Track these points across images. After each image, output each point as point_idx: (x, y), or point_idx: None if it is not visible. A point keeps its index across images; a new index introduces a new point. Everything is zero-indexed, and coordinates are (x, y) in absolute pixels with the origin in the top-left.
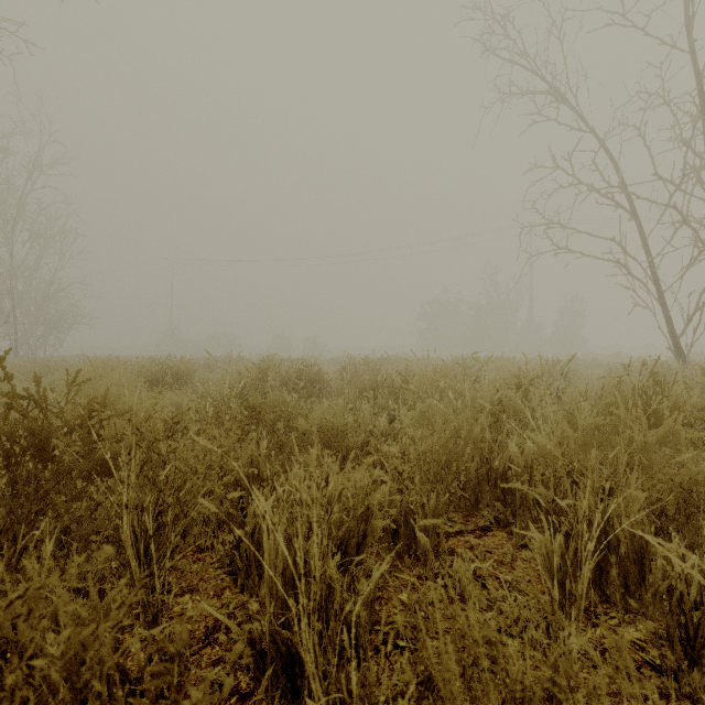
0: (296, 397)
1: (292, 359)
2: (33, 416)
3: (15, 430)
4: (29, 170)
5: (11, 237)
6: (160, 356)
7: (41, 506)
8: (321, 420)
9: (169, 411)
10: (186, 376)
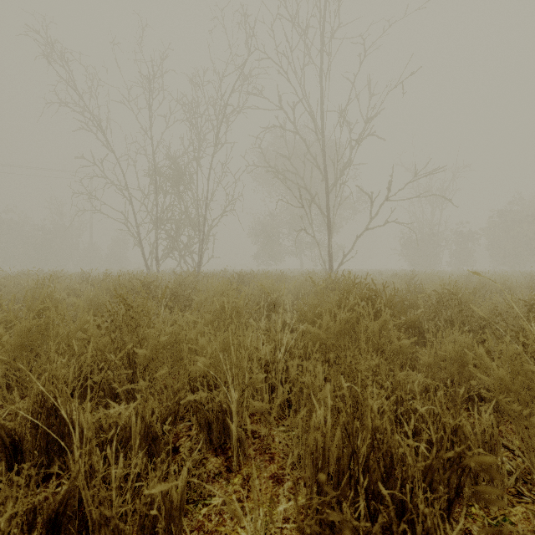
0: None
1: None
2: None
3: None
4: None
5: None
6: None
7: None
8: None
9: None
10: None
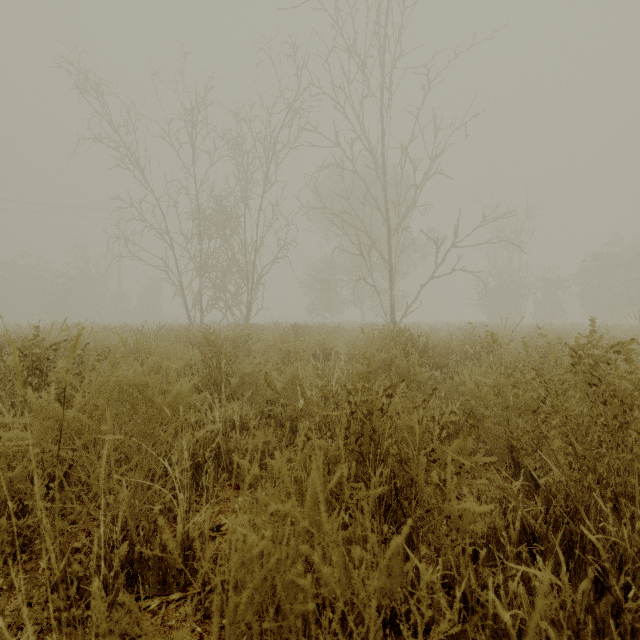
0: None
1: None
2: None
3: None
4: None
5: None
6: None
7: None
8: None
9: None
10: None
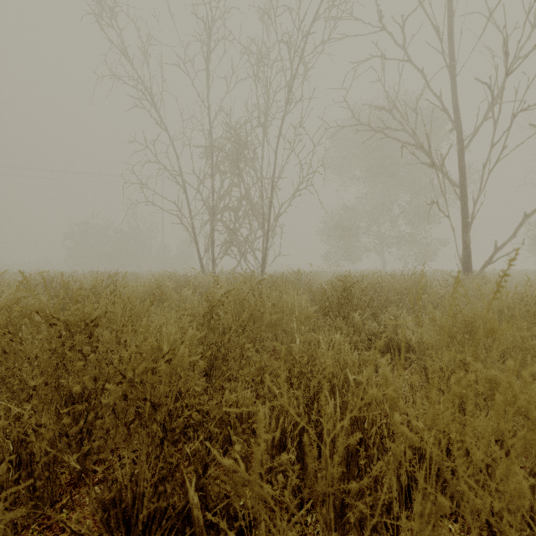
0: None
1: None
2: None
3: None
4: None
5: None
6: None
7: None
8: None
9: None
10: None
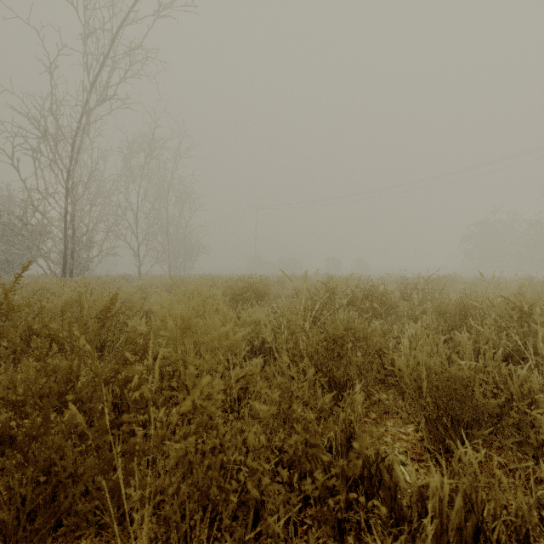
0: (376, 322)
1: (349, 278)
2: (53, 366)
3: (138, 334)
4: (176, 158)
5: (167, 201)
6: (248, 274)
7: (37, 526)
8: (425, 363)
9: (248, 325)
10: (264, 292)
